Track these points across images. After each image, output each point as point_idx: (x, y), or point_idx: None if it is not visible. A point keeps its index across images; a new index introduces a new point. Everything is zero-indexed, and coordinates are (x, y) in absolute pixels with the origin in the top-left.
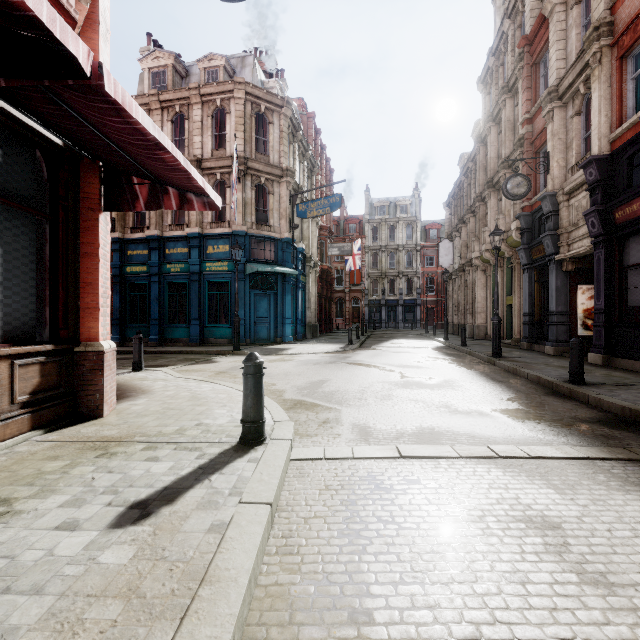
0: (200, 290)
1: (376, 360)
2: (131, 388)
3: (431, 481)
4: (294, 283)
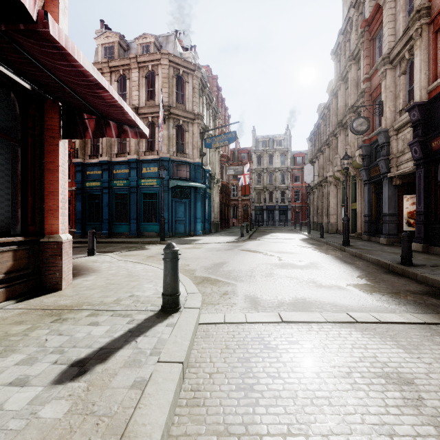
0: (137, 199)
1: (261, 248)
2: (85, 268)
3: (307, 342)
4: (203, 194)
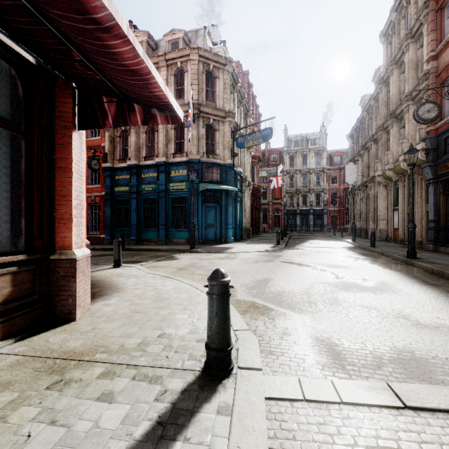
0: (166, 203)
1: (305, 259)
2: (108, 285)
3: None
4: (234, 198)
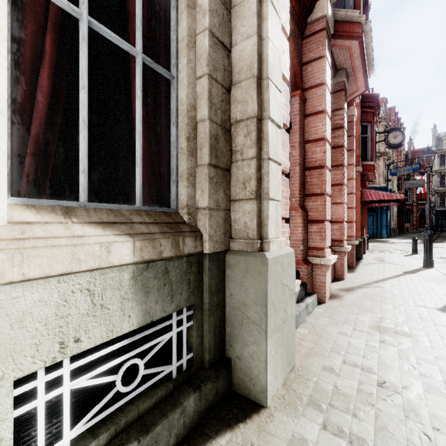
0: None
1: (445, 246)
2: None
3: None
4: (385, 207)
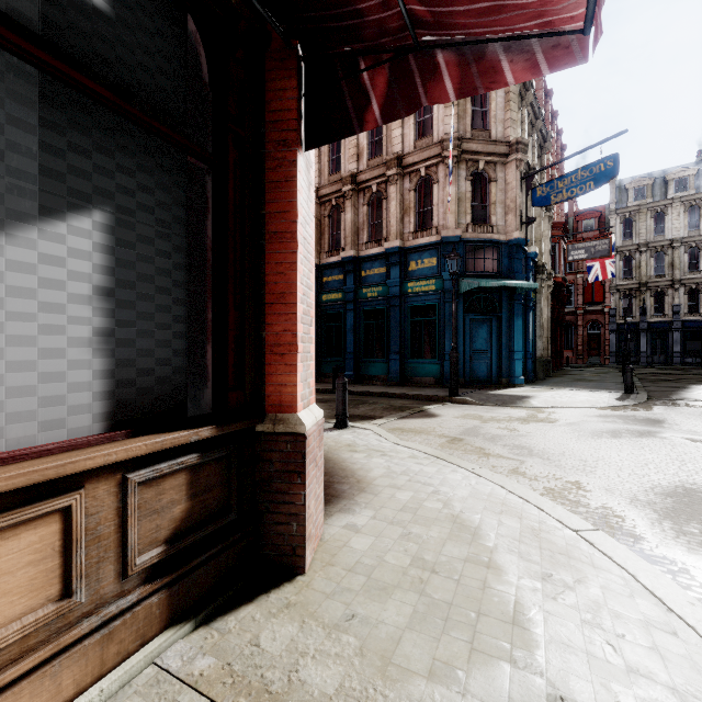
0: (400, 317)
1: None
2: (339, 470)
3: None
4: (522, 302)
